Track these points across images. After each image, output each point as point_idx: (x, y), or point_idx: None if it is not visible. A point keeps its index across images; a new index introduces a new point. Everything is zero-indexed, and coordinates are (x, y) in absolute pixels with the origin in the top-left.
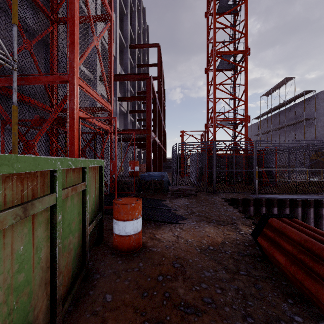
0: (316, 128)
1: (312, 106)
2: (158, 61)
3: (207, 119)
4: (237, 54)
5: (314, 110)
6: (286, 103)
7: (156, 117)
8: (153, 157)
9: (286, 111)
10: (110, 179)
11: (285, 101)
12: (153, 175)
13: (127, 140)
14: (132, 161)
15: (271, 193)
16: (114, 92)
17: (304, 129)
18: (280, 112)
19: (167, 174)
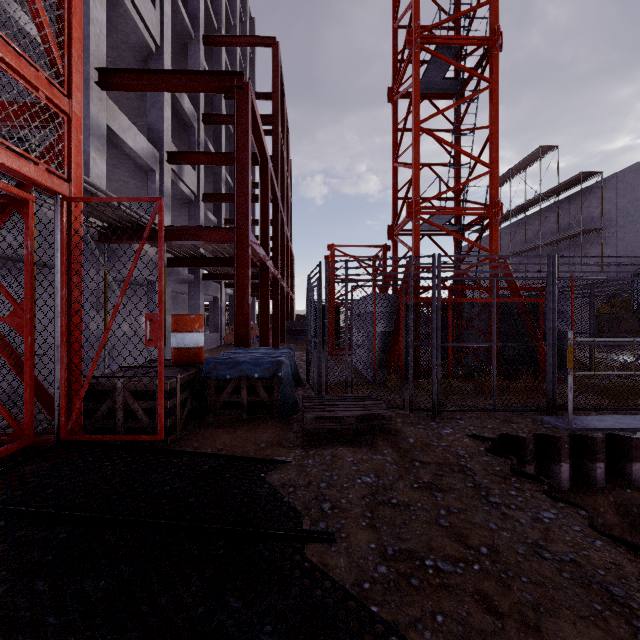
0: (602, 250)
1: (593, 204)
2: (274, 80)
3: (394, 214)
4: (466, 56)
5: (599, 212)
6: (541, 199)
7: (266, 206)
8: (260, 308)
9: (538, 215)
10: (59, 385)
11: (540, 194)
12: (247, 360)
13: (193, 263)
14: (151, 313)
15: (596, 410)
16: (156, 138)
17: (581, 252)
18: (526, 219)
19: (296, 348)
